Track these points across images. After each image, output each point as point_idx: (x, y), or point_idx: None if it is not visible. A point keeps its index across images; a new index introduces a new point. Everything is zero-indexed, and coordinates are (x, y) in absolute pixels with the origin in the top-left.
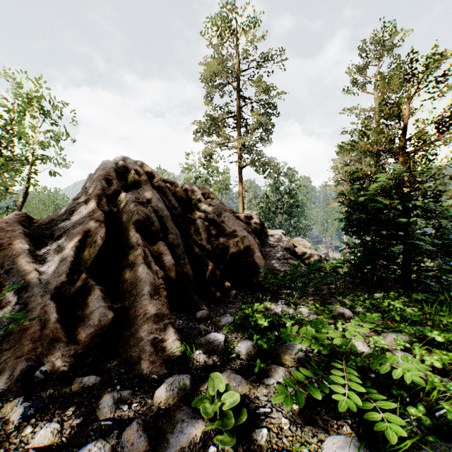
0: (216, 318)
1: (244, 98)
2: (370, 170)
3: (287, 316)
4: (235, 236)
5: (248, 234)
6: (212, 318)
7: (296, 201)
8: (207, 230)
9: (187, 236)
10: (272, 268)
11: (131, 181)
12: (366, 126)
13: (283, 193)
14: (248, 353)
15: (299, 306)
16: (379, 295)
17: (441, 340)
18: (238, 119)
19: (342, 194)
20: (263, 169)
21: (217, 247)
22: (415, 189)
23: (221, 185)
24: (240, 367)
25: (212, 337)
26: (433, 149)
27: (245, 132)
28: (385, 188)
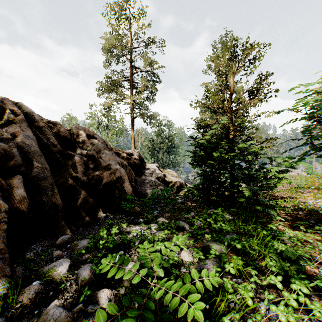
0: (75, 242)
1: (135, 67)
2: (209, 121)
3: (132, 236)
4: (109, 169)
5: (120, 167)
6: (74, 241)
7: (173, 144)
8: (85, 164)
9: (64, 170)
10: (145, 192)
11: (5, 119)
12: (207, 91)
13: (164, 138)
14: (82, 279)
15: (151, 224)
16: (212, 210)
17: (240, 247)
18: (130, 82)
19: (191, 138)
20: (149, 120)
21: (92, 178)
22: (236, 136)
23: (119, 130)
24: (72, 295)
25: (57, 264)
26: (247, 109)
27: (136, 92)
28: (217, 134)
